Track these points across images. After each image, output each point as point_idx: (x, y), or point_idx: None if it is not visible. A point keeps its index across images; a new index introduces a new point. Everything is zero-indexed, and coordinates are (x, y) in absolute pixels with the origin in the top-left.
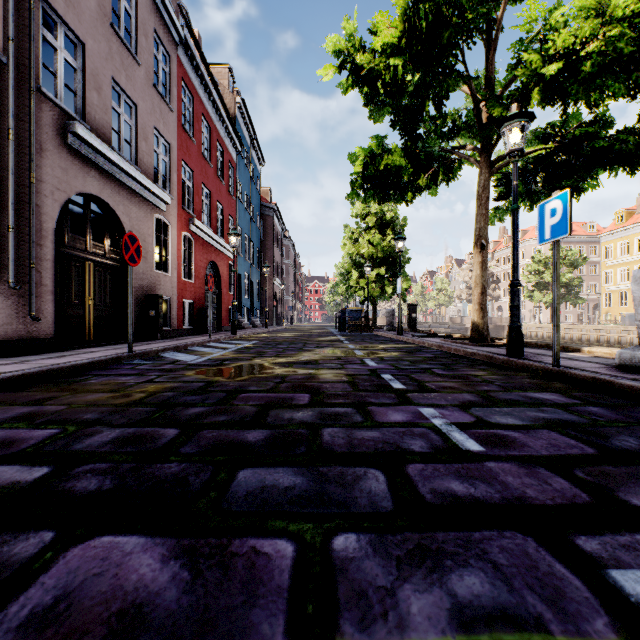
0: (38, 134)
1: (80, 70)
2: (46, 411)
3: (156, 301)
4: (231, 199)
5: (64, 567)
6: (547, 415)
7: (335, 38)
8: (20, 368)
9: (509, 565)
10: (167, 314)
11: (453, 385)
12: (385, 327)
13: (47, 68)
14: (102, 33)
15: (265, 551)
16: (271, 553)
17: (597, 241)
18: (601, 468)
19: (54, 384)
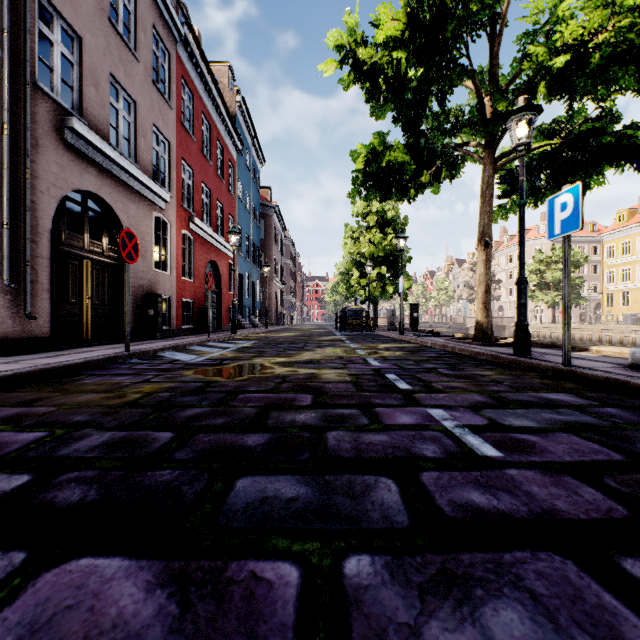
0: (34, 129)
1: (77, 65)
2: (35, 413)
3: (155, 300)
4: (231, 198)
5: (32, 597)
6: (564, 417)
7: (336, 32)
8: (12, 368)
9: (550, 595)
10: (166, 313)
11: (461, 385)
12: (386, 327)
13: (43, 62)
14: (100, 28)
15: (266, 577)
16: (273, 579)
17: (598, 241)
18: (633, 476)
19: (47, 384)
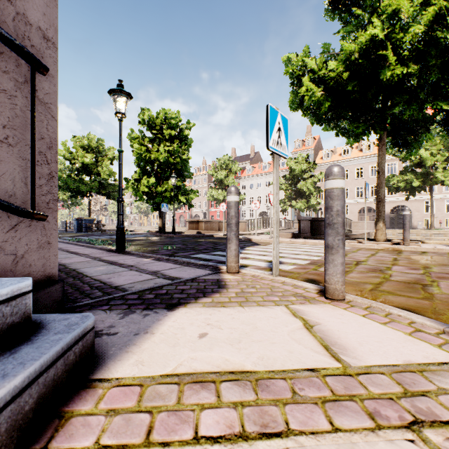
0: None
1: None
2: None
3: None
4: None
5: None
6: None
7: None
8: None
9: None
10: None
11: None
12: None
13: None
14: None
15: None
16: None
17: None
18: None
19: None
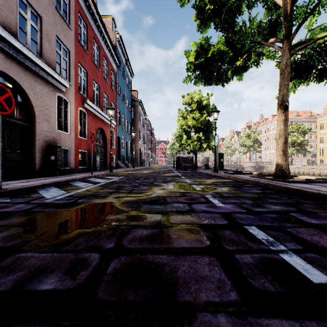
0: None
1: None
2: None
3: (55, 150)
4: (113, 93)
5: None
6: None
7: None
8: None
9: None
10: (67, 159)
11: None
12: (203, 167)
13: None
14: None
15: None
16: None
17: (313, 121)
18: None
19: None
